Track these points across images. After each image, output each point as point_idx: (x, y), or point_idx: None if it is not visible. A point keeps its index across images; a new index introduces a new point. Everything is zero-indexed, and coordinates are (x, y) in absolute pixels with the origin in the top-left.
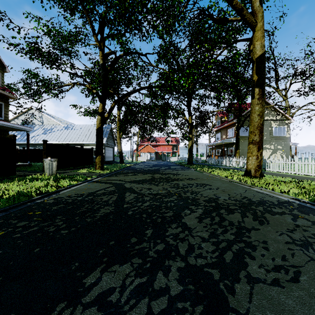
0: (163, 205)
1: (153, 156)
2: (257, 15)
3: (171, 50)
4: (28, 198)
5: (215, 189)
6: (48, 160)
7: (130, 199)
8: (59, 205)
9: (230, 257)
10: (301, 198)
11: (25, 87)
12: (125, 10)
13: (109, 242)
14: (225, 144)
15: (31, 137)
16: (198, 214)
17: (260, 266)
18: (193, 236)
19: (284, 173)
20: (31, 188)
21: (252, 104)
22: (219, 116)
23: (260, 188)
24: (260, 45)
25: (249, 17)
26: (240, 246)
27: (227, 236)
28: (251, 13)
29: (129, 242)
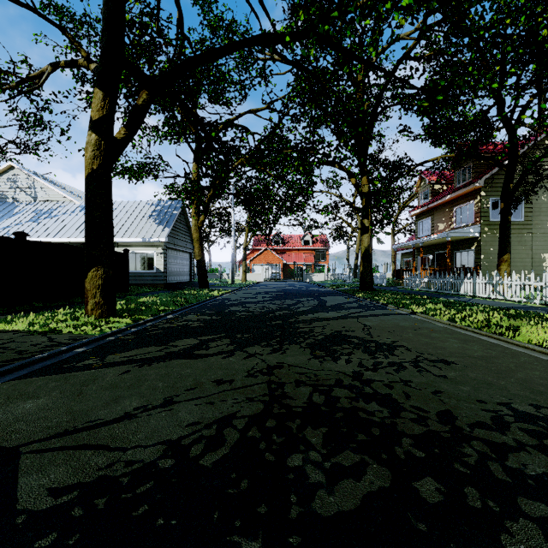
0: None
1: (278, 272)
2: None
3: None
4: None
5: None
6: None
7: None
8: None
9: None
10: None
11: None
12: None
13: None
14: (446, 244)
15: (1, 228)
16: None
17: None
18: None
19: None
20: None
21: None
22: (428, 180)
23: None
24: None
25: None
26: None
27: None
28: None
29: None
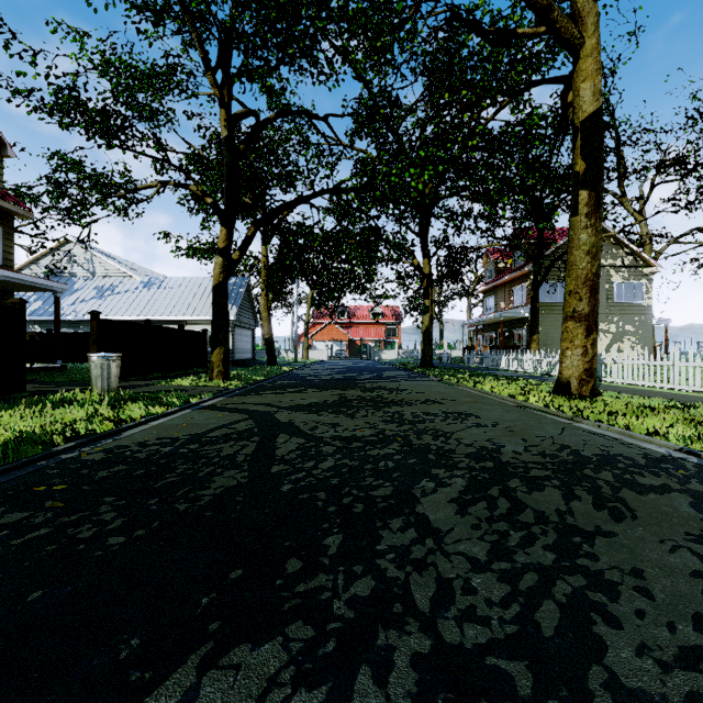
0: (367, 468)
1: (343, 349)
2: (585, 20)
3: (383, 109)
4: (43, 449)
5: (489, 425)
6: (101, 358)
7: (288, 452)
8: (115, 467)
9: (553, 620)
10: (699, 449)
11: (50, 191)
12: (279, 10)
13: (229, 572)
14: (506, 323)
15: (67, 306)
16: (454, 491)
17: (639, 648)
18: (448, 556)
19: (644, 386)
20: (54, 423)
21: (572, 227)
22: (492, 258)
23: (596, 423)
24: (592, 90)
25: (565, 27)
26: (574, 584)
27: (536, 553)
28: (570, 17)
29: (280, 572)
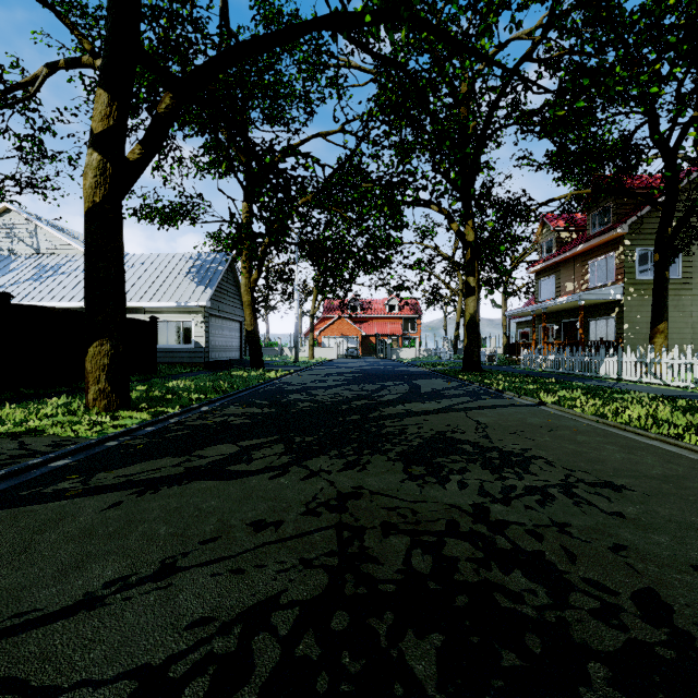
0: None
1: (356, 347)
2: None
3: None
4: None
5: None
6: None
7: None
8: None
9: None
10: None
11: None
12: None
13: None
14: (576, 310)
15: None
16: None
17: None
18: None
19: None
20: None
21: None
22: (553, 225)
23: None
24: None
25: None
26: None
27: None
28: None
29: None
